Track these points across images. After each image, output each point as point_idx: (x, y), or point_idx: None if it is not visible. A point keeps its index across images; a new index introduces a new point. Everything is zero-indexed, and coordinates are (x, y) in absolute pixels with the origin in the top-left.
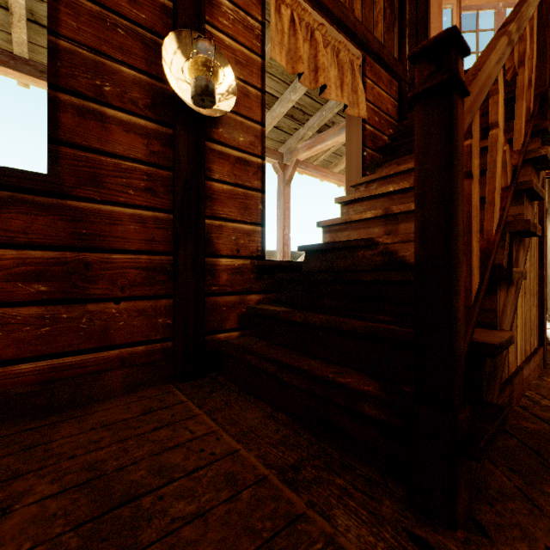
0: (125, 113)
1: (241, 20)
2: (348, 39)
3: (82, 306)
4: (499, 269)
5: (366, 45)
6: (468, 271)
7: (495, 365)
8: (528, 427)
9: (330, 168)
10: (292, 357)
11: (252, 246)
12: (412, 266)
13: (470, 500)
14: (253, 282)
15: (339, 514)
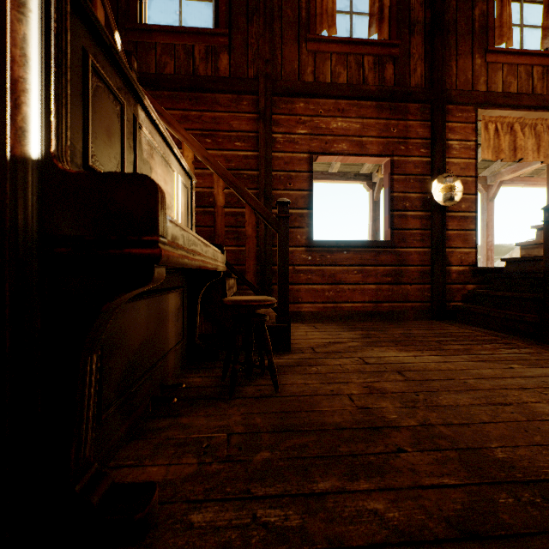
0: (412, 212)
1: (463, 146)
2: (545, 111)
3: (400, 286)
4: None
5: None
6: None
7: None
8: None
9: (541, 174)
10: (496, 310)
11: (469, 259)
12: None
13: None
14: (469, 278)
15: (512, 340)
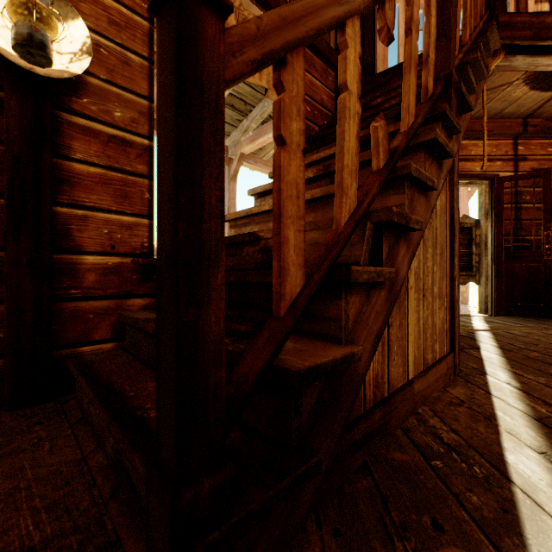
0: None
1: None
2: None
3: None
4: (340, 267)
5: None
6: (279, 270)
7: (336, 390)
8: (396, 459)
9: None
10: (133, 379)
11: (134, 241)
12: None
13: None
14: (136, 284)
15: None
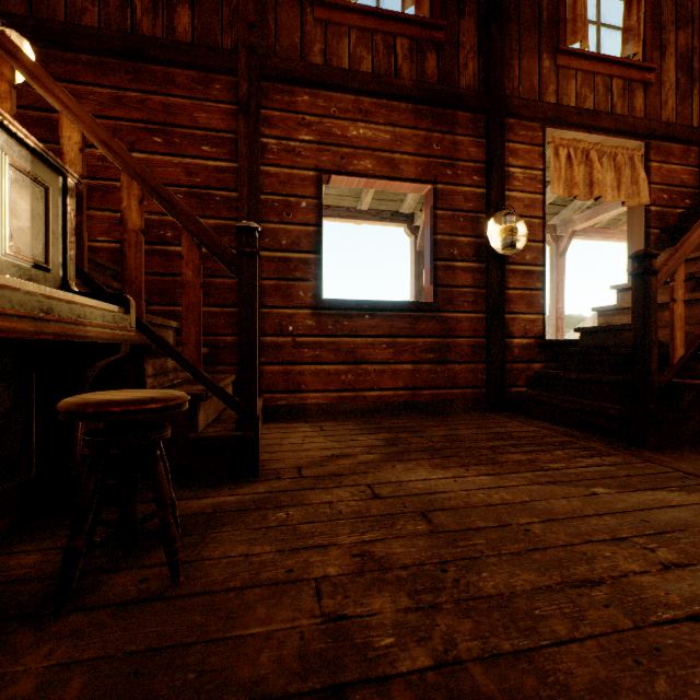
0: (463, 262)
1: (528, 176)
2: (627, 137)
3: (445, 365)
4: None
5: (649, 135)
6: (672, 348)
7: None
8: None
9: (618, 226)
10: (569, 398)
11: (535, 329)
12: (661, 344)
13: (659, 446)
14: (536, 355)
15: (591, 442)
